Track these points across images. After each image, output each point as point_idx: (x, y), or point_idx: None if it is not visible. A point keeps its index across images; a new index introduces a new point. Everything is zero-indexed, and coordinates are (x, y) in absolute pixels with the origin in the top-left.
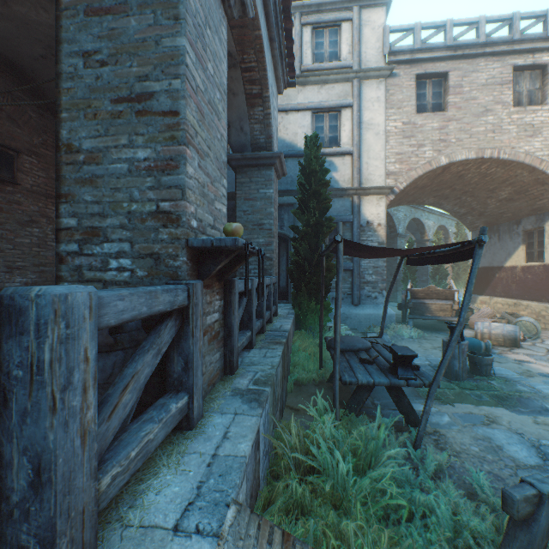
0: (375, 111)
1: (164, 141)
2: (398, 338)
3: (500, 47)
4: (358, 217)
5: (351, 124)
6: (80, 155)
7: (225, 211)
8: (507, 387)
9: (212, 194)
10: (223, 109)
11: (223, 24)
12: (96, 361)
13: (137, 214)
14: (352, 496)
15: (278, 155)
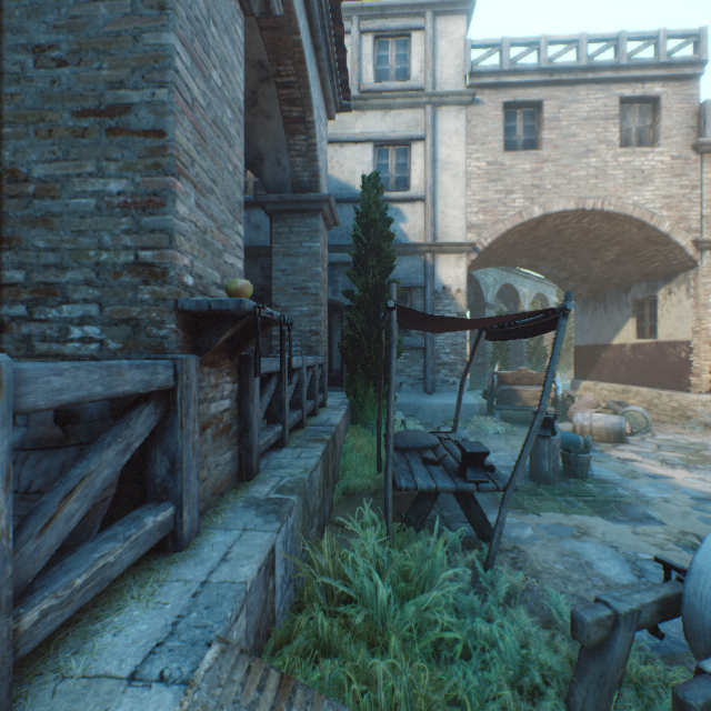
0: (453, 147)
1: (145, 169)
2: (481, 434)
3: (604, 73)
4: (432, 281)
5: (423, 162)
6: (29, 186)
7: (241, 267)
8: (605, 491)
9: (219, 243)
10: (238, 133)
11: (238, 21)
12: (10, 455)
13: (109, 266)
14: (393, 629)
15: (326, 199)
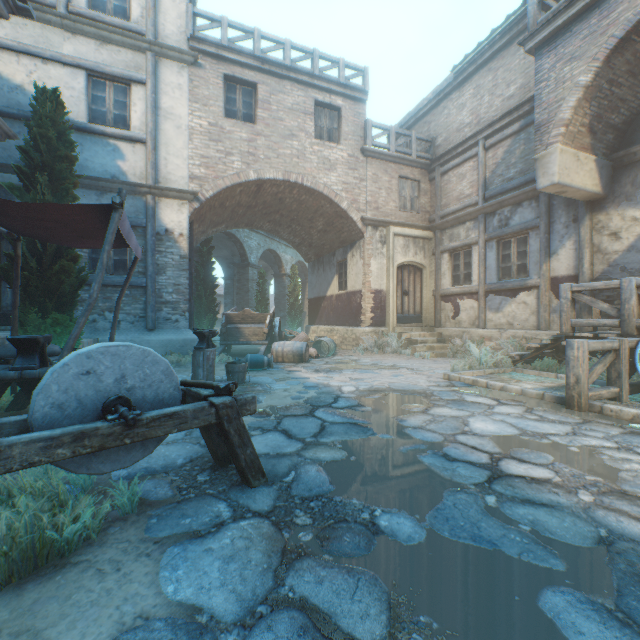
0: (176, 100)
1: None
2: None
3: (303, 77)
4: (153, 222)
5: (145, 106)
6: None
7: None
8: (246, 389)
9: None
10: None
11: None
12: None
13: None
14: None
15: None
